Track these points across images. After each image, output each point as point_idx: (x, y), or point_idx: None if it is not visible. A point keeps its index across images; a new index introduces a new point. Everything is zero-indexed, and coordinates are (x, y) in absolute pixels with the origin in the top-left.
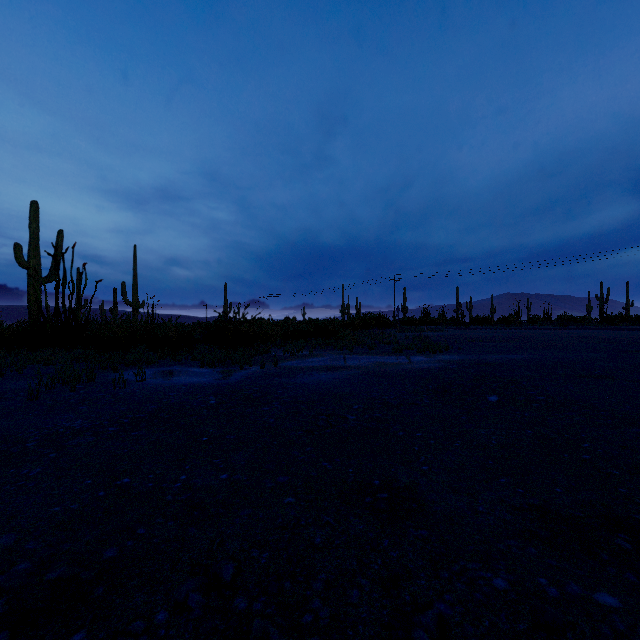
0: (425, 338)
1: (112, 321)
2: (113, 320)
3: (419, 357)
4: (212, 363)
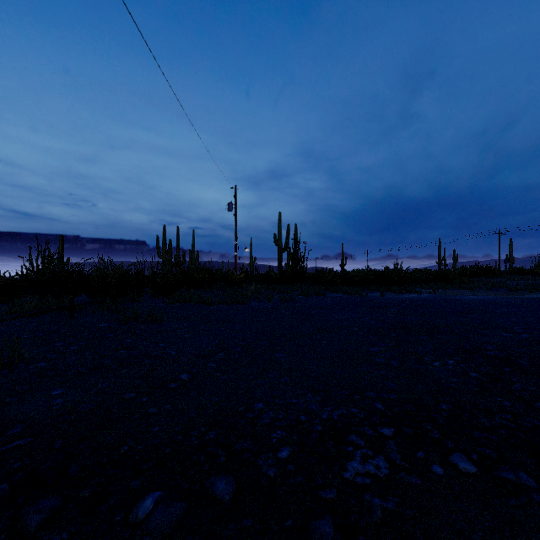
0: (536, 283)
1: (330, 271)
2: (332, 271)
3: (531, 294)
4: (399, 291)
